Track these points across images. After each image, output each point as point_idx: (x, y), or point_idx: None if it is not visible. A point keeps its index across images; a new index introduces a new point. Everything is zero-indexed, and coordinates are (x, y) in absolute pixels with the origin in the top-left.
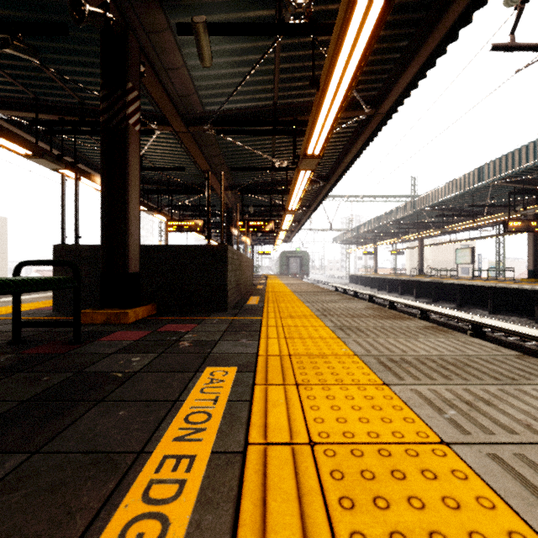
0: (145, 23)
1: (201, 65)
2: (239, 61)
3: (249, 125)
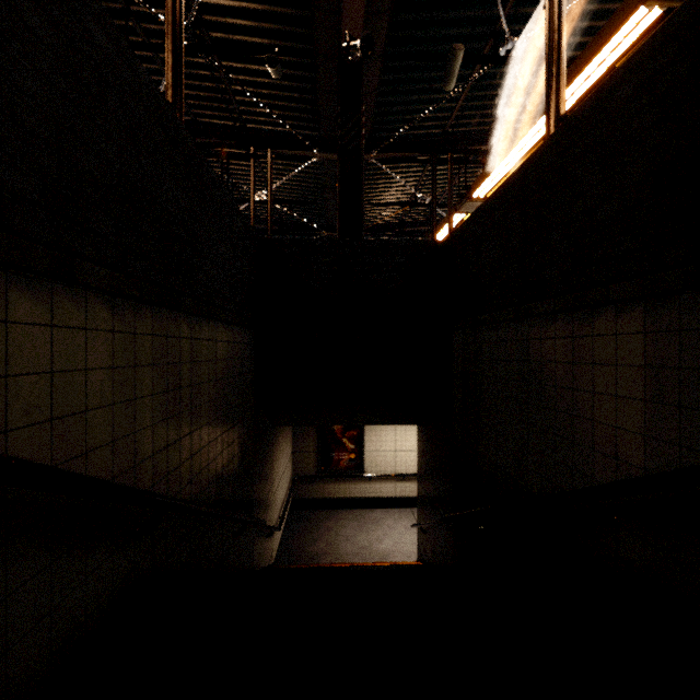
0: (335, 25)
1: None
2: None
3: None
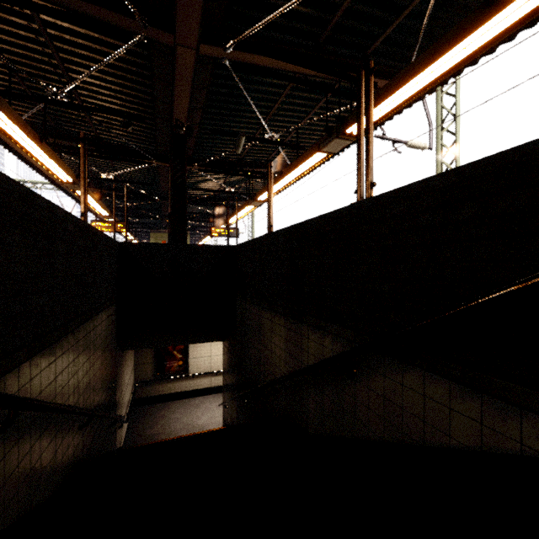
0: (169, 108)
1: (138, 62)
2: (96, 49)
3: (66, 20)
